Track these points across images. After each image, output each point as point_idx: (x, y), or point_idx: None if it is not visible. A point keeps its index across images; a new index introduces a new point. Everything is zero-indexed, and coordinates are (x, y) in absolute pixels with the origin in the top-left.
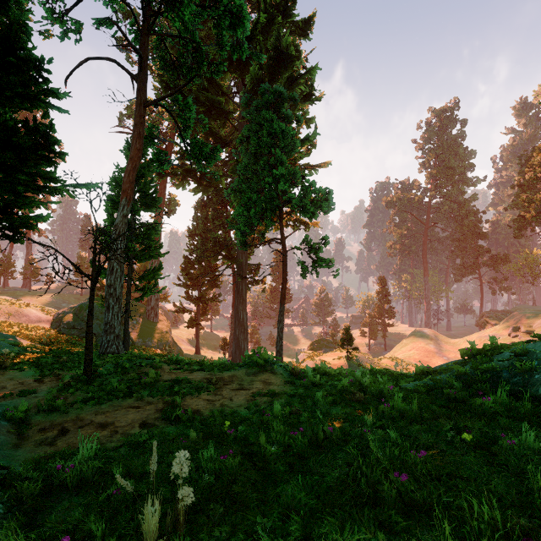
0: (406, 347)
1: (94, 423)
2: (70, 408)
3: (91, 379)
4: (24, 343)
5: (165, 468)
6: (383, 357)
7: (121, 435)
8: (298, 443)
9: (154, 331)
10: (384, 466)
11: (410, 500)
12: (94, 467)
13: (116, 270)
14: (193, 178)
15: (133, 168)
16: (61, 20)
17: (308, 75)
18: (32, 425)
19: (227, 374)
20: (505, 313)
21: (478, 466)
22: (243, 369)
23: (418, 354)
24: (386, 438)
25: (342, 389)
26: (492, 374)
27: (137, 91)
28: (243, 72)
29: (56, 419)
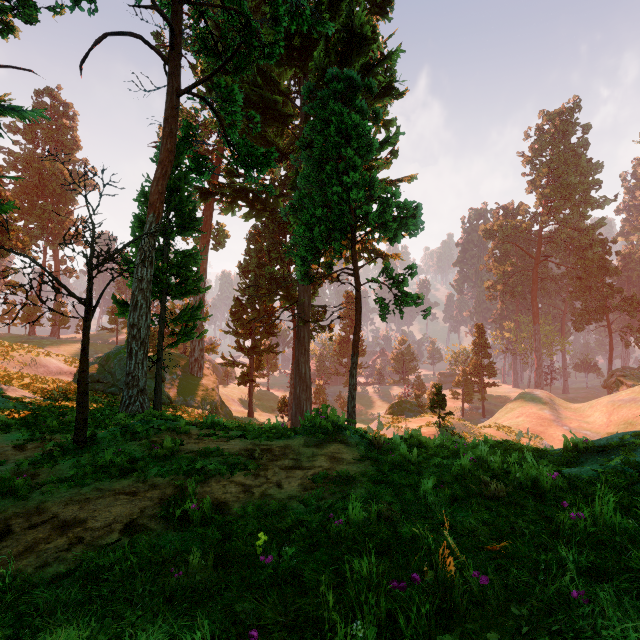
0: (512, 412)
1: (55, 521)
2: (35, 492)
3: (86, 446)
4: (28, 398)
5: None
6: (484, 425)
7: (83, 548)
8: (413, 619)
9: (197, 388)
10: None
11: None
12: None
13: (140, 305)
14: (244, 201)
15: (162, 175)
16: None
17: (389, 61)
18: None
19: (278, 443)
20: None
21: None
22: (300, 437)
23: (529, 422)
24: None
25: (461, 474)
26: None
27: (168, 76)
28: (306, 65)
29: (3, 510)
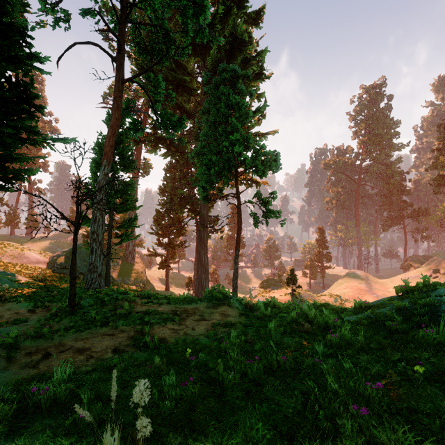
0: (341, 285)
1: (73, 349)
2: (54, 335)
3: (75, 310)
4: (23, 280)
5: (130, 392)
6: (322, 294)
7: (95, 360)
8: (254, 371)
9: (131, 271)
10: (341, 398)
11: (372, 437)
12: (66, 389)
13: (98, 219)
14: (163, 145)
15: (112, 134)
16: (52, 10)
17: (259, 57)
18: (20, 349)
19: (190, 306)
20: (426, 257)
21: (437, 399)
22: (203, 303)
23: (352, 292)
24: (340, 369)
25: (291, 320)
26: (430, 309)
27: (116, 70)
28: (205, 56)
29: (41, 344)
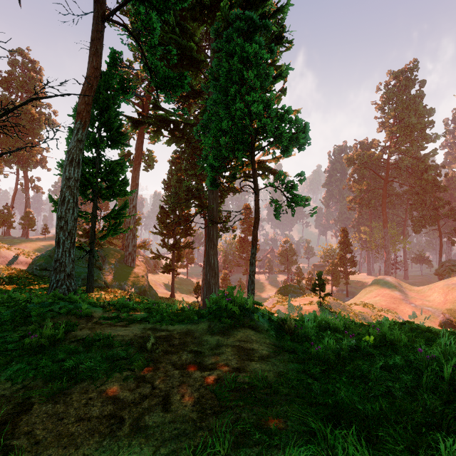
0: (370, 293)
1: None
2: None
3: None
4: None
5: None
6: (353, 304)
7: None
8: None
9: (130, 275)
10: None
11: None
12: None
13: (68, 200)
14: (166, 130)
15: (89, 88)
16: None
17: (280, 13)
18: None
19: (180, 328)
20: None
21: None
22: (204, 322)
23: (385, 301)
24: None
25: (447, 391)
26: None
27: (94, 3)
28: (214, 21)
29: None
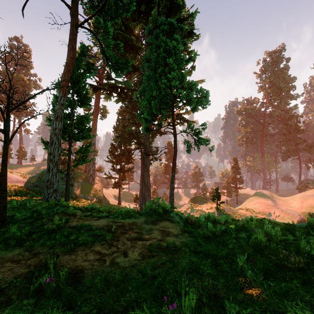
0: (252, 202)
1: None
2: None
3: (5, 224)
4: None
5: None
6: (239, 208)
7: None
8: None
9: (91, 190)
10: None
11: None
12: None
13: (55, 142)
14: (115, 93)
15: (68, 71)
16: None
17: (191, 17)
18: None
19: (128, 221)
20: None
21: None
22: (142, 217)
23: (261, 207)
24: None
25: (258, 246)
26: None
27: (71, 16)
28: (147, 21)
29: None
